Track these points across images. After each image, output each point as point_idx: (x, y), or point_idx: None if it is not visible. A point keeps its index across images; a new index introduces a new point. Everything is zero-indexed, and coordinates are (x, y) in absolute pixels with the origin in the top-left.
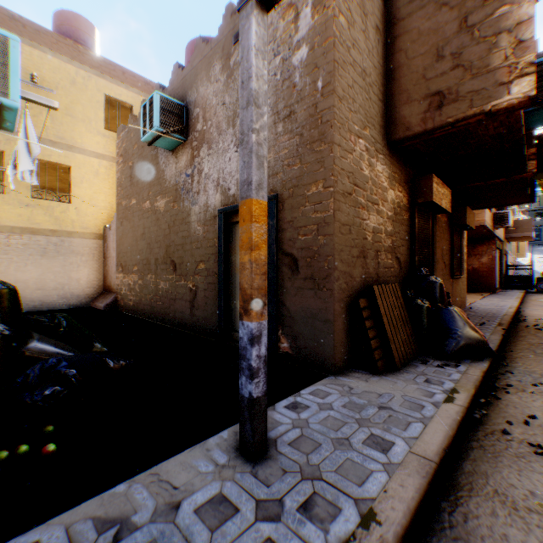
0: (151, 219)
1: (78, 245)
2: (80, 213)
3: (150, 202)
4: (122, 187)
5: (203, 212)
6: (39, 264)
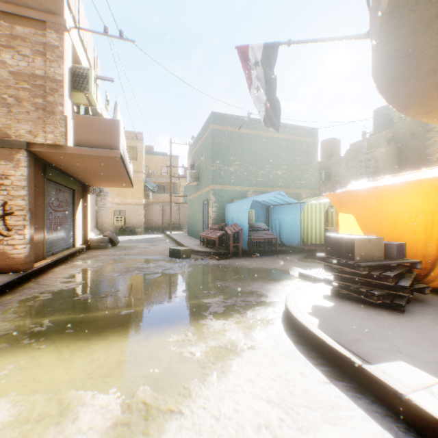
0: None
1: None
2: None
3: None
4: None
5: None
6: None
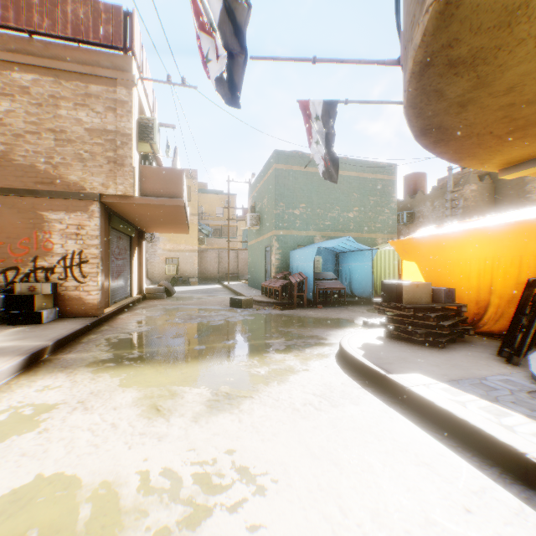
0: None
1: None
2: None
3: None
4: None
5: None
6: None
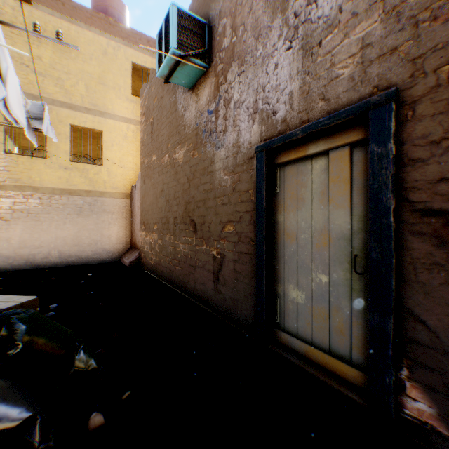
0: (169, 173)
1: (108, 204)
2: (110, 174)
3: (169, 155)
4: (144, 146)
5: (231, 155)
6: (75, 222)
